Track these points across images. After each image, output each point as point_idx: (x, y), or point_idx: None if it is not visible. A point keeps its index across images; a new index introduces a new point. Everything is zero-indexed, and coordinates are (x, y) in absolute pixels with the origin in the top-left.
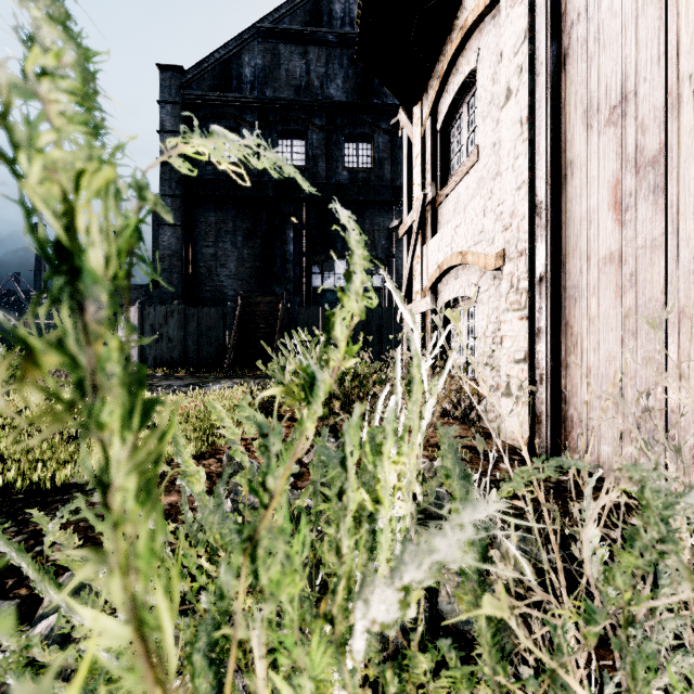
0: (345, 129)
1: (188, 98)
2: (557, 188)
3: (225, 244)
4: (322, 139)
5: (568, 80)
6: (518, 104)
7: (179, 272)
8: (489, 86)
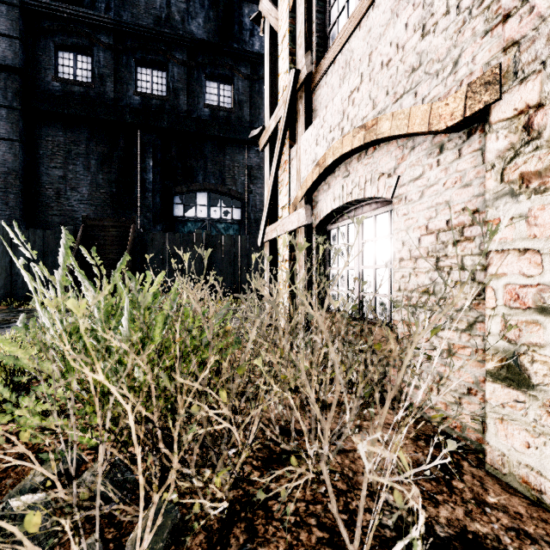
0: (206, 68)
1: (29, 3)
2: None
3: (76, 167)
4: (183, 73)
5: None
6: None
7: (17, 192)
8: None
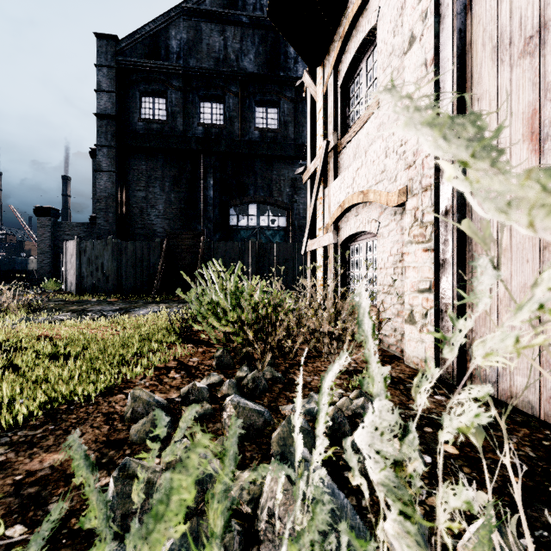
0: (256, 96)
1: (122, 63)
2: None
3: (154, 189)
4: (237, 103)
5: (475, 20)
6: (423, 47)
7: (114, 212)
8: (390, 38)
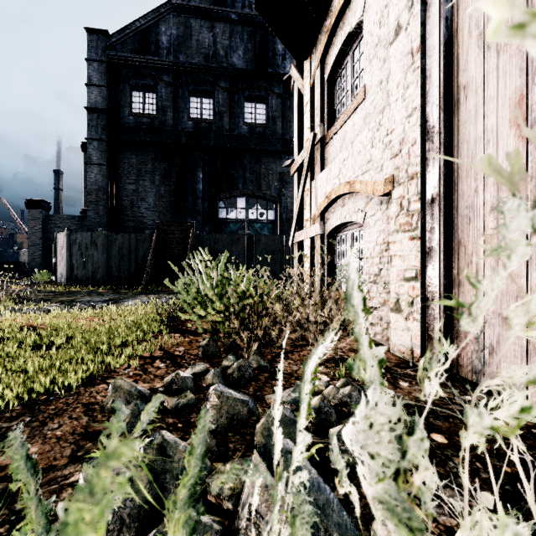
0: (245, 91)
1: (112, 58)
2: (449, 112)
3: (144, 182)
4: (226, 98)
5: (461, 7)
6: (409, 36)
7: (104, 204)
8: (376, 29)
